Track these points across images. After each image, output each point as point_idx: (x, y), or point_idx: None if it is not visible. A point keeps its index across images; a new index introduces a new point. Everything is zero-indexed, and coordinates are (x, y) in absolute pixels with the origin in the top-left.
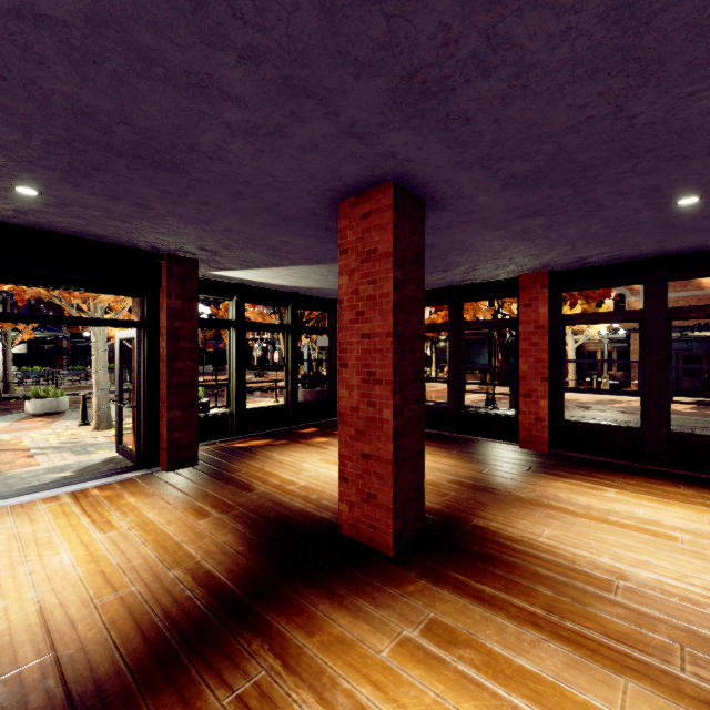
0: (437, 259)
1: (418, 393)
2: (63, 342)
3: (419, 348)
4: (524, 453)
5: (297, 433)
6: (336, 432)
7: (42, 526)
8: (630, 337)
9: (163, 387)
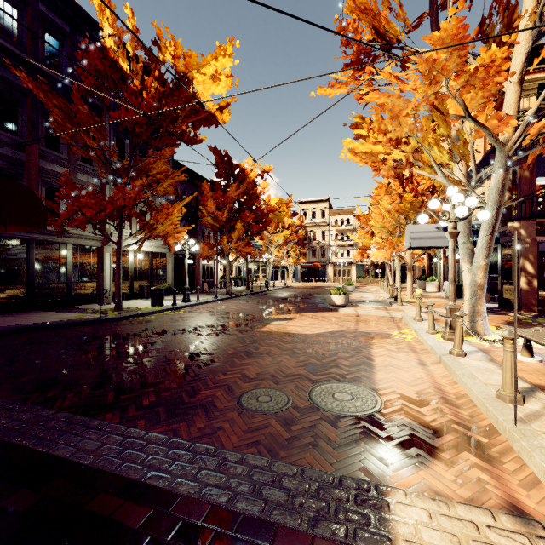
0: None
1: None
2: None
3: None
4: None
5: None
6: None
7: None
8: None
9: None
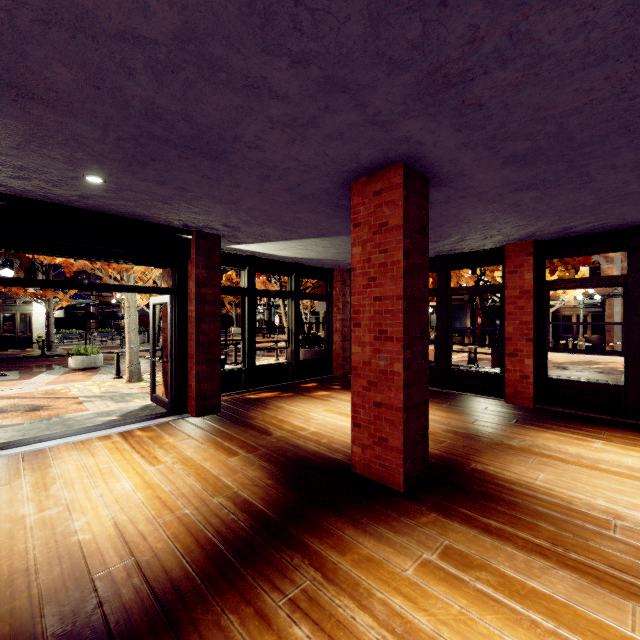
0: (431, 230)
1: (423, 349)
2: (92, 308)
3: (424, 310)
4: (510, 407)
5: (300, 387)
6: (335, 386)
7: (102, 459)
8: (605, 302)
9: (191, 345)
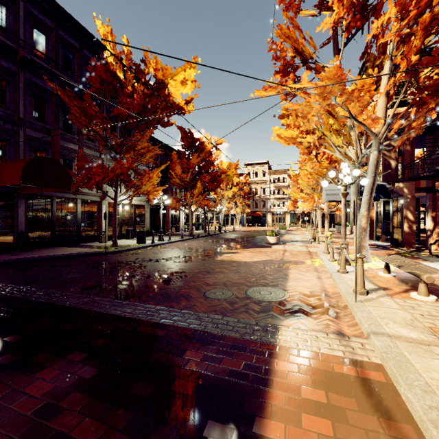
0: None
1: None
2: None
3: None
4: None
5: None
6: None
7: None
8: None
9: None
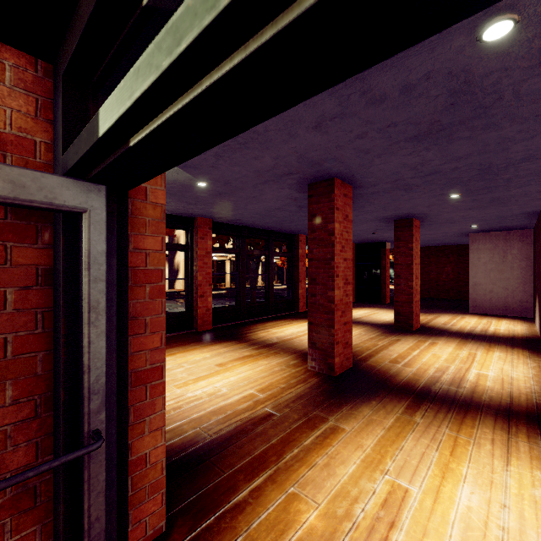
0: (223, 200)
1: None
2: None
3: None
4: (209, 332)
5: None
6: None
7: None
8: None
9: (147, 345)
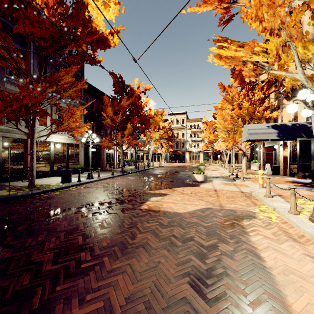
0: None
1: None
2: None
3: None
4: None
5: None
6: None
7: None
8: None
9: None
